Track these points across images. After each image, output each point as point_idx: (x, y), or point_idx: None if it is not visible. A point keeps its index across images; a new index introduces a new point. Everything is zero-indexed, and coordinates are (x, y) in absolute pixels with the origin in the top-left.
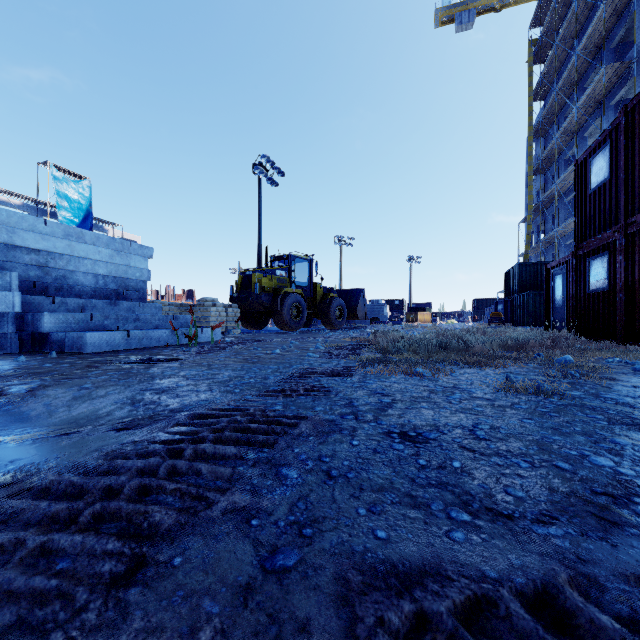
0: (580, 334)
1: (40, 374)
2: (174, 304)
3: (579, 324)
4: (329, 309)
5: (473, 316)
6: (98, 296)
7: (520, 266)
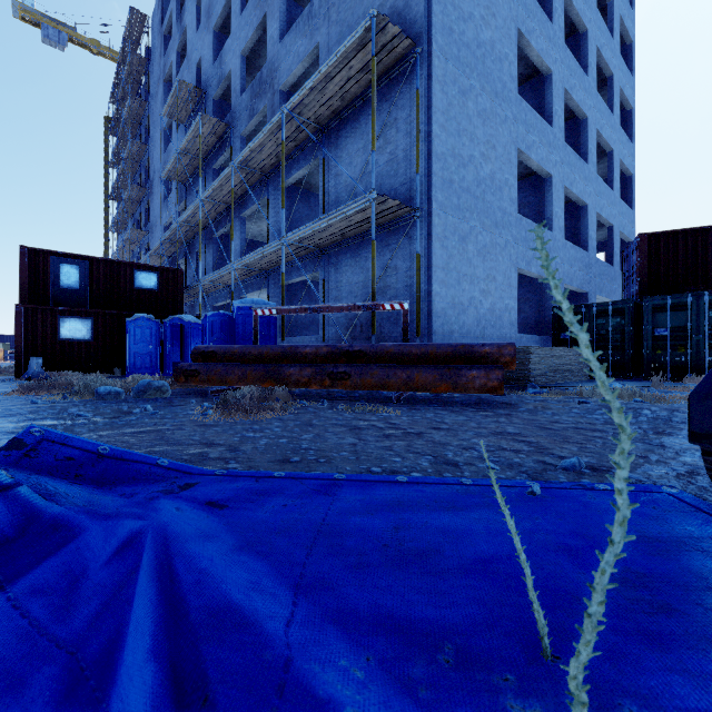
0: None
1: None
2: None
3: None
4: None
5: None
6: None
7: None
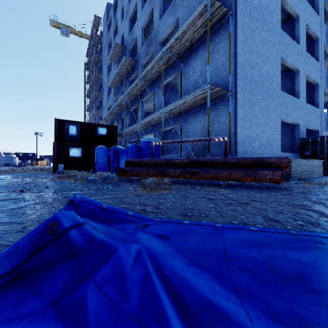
0: None
1: None
2: None
3: None
4: None
5: None
6: None
7: None
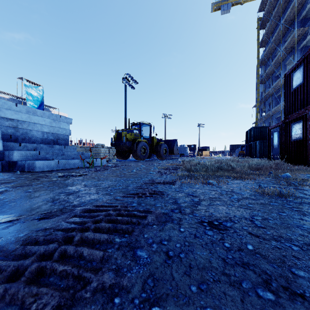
0: (287, 162)
1: (7, 183)
2: (83, 147)
3: (286, 157)
4: (160, 149)
5: (230, 153)
6: (44, 142)
7: (253, 128)
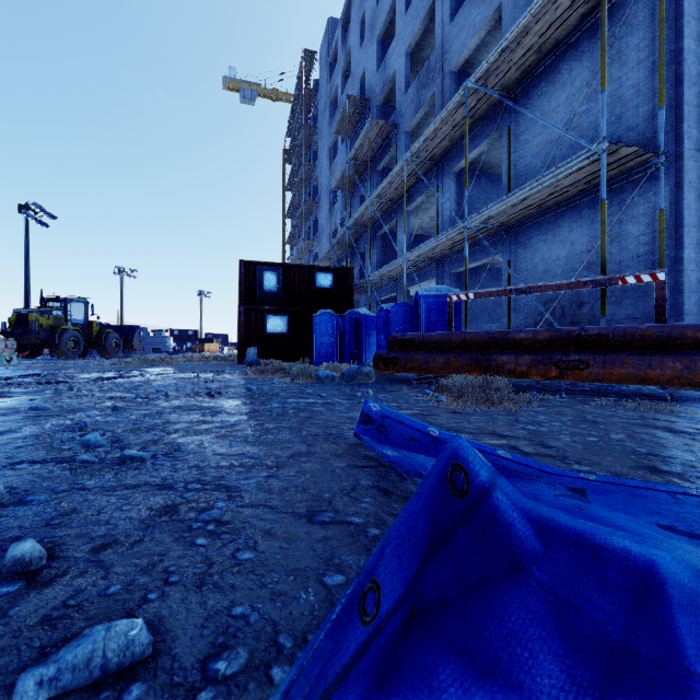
0: None
1: None
2: None
3: None
4: (105, 342)
5: None
6: None
7: None
